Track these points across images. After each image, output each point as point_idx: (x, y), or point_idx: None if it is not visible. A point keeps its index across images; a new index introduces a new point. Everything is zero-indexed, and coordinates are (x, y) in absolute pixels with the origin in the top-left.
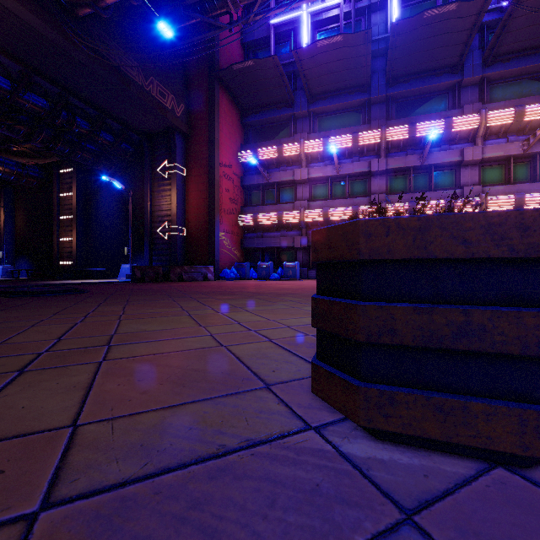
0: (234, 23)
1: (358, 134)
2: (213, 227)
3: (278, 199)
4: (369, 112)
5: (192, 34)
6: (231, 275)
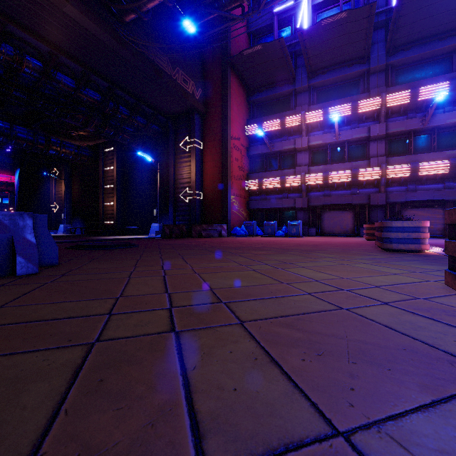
0: (245, 14)
1: (357, 103)
2: (225, 191)
3: (280, 166)
4: (367, 82)
5: (208, 29)
6: (241, 232)
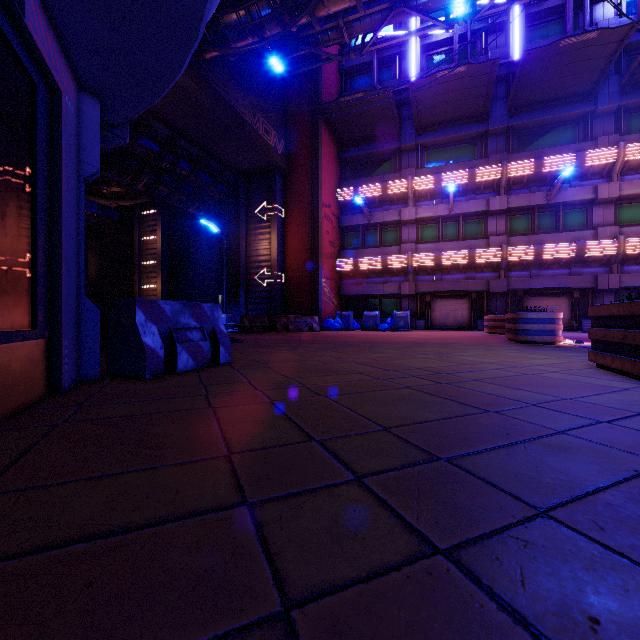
0: (345, 54)
1: (475, 170)
2: (316, 273)
3: (380, 241)
4: (485, 145)
5: (292, 63)
6: (337, 325)
